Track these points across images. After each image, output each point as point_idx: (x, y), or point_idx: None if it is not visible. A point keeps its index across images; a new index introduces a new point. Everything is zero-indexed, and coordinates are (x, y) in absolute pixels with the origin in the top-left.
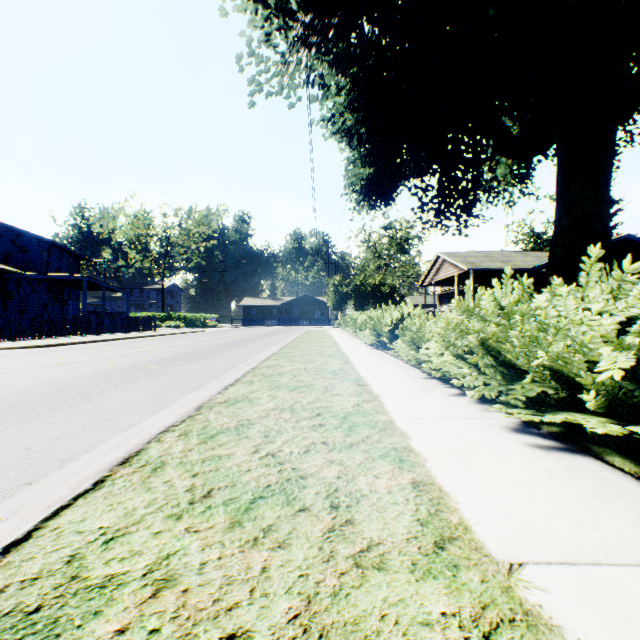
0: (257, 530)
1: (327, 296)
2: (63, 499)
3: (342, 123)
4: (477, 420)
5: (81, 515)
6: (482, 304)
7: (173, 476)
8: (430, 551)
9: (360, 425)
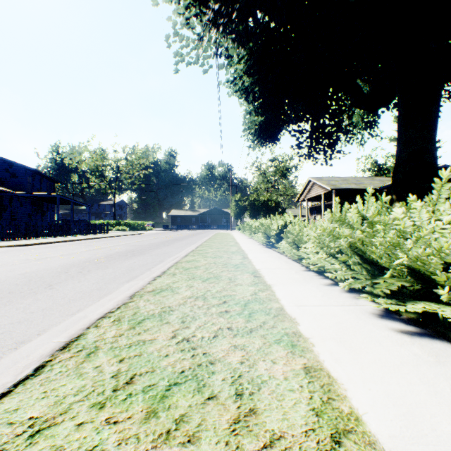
0: (170, 421)
1: (230, 209)
2: (5, 386)
3: (241, 84)
4: (349, 307)
5: (16, 404)
6: (348, 215)
7: (103, 361)
8: (328, 447)
9: (257, 312)
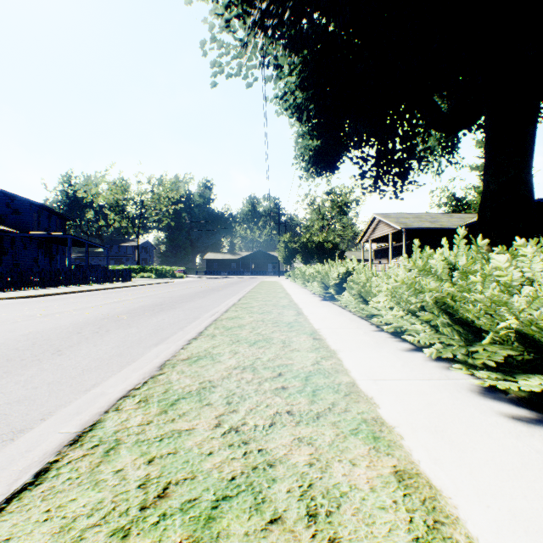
0: None
1: (278, 251)
2: None
3: (293, 100)
4: (439, 381)
5: (7, 530)
6: (431, 262)
7: (126, 462)
8: None
9: (323, 388)
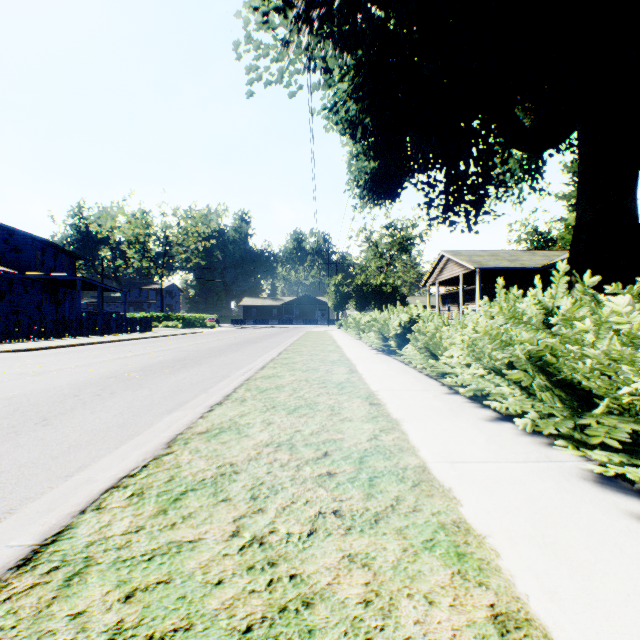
0: None
1: (328, 296)
2: None
3: (345, 112)
4: (538, 465)
5: None
6: (520, 307)
7: (92, 599)
8: None
9: (383, 475)
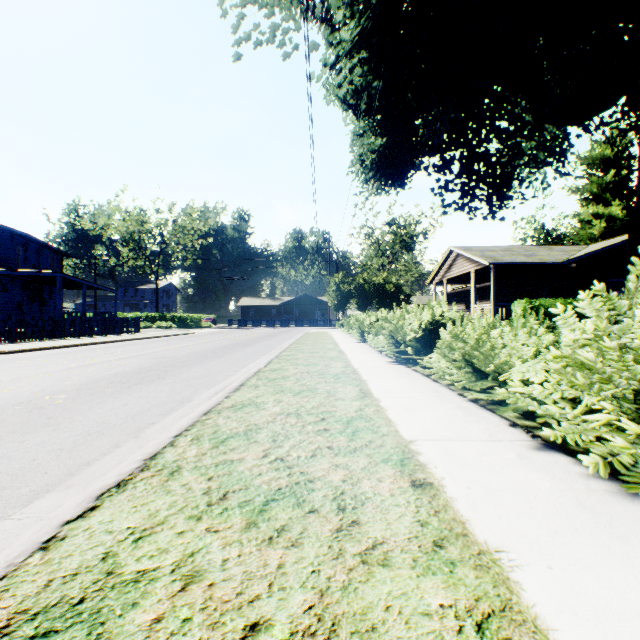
0: None
1: (328, 295)
2: None
3: (350, 71)
4: None
5: None
6: None
7: None
8: None
9: None
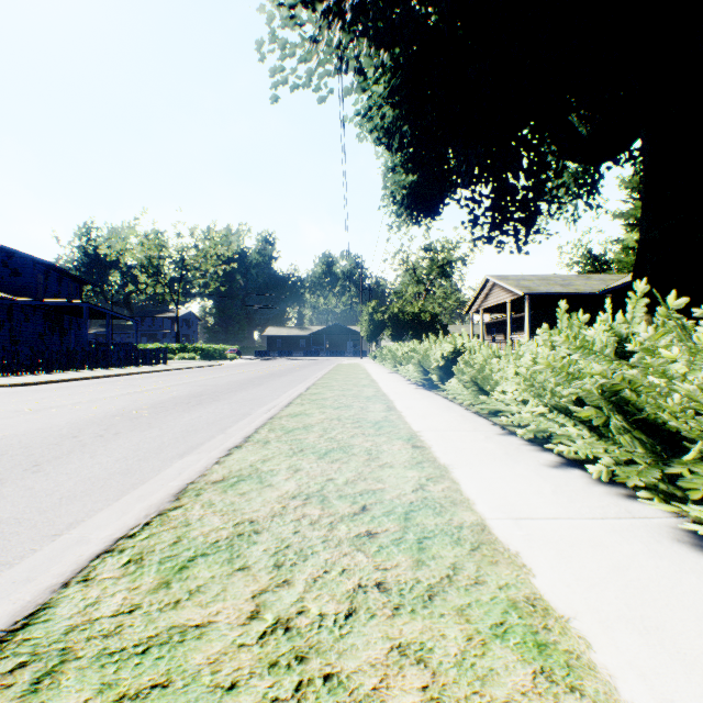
0: None
1: (360, 325)
2: None
3: (381, 118)
4: (620, 522)
5: None
6: (586, 335)
7: None
8: None
9: (435, 535)
